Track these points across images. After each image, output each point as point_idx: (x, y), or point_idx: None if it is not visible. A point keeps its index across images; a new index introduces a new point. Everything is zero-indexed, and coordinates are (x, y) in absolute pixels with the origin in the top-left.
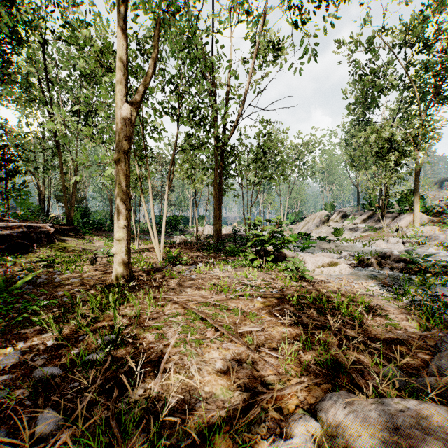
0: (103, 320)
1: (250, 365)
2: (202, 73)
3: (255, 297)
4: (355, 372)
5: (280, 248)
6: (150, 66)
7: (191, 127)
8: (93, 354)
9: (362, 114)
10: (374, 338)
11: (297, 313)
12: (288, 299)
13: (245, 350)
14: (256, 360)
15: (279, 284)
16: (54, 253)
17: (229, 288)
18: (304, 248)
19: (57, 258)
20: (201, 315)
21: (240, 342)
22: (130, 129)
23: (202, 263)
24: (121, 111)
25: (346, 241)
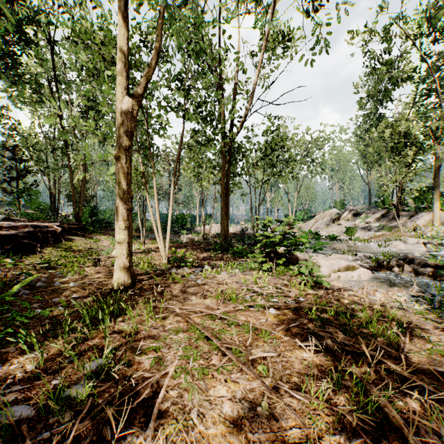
0: (96, 336)
1: (266, 410)
2: (209, 67)
3: (267, 309)
4: (412, 434)
5: (292, 251)
6: (153, 56)
7: (197, 123)
8: (75, 387)
9: (374, 109)
10: (418, 370)
11: (318, 332)
12: (304, 312)
13: (259, 386)
14: (273, 402)
15: (293, 292)
16: (60, 253)
17: (238, 297)
18: (316, 249)
19: (62, 259)
20: (206, 333)
21: (252, 374)
22: (131, 123)
23: (209, 265)
24: (122, 105)
25: (359, 241)
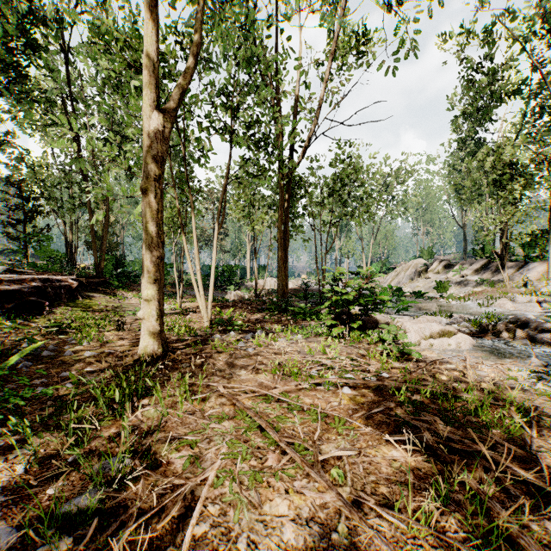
0: (113, 424)
1: (344, 536)
2: (263, 78)
3: (340, 388)
4: None
5: (369, 311)
6: (191, 60)
7: (248, 148)
8: (78, 499)
9: (471, 132)
10: None
11: (410, 420)
12: (389, 392)
13: (333, 500)
14: (355, 524)
15: (373, 365)
16: (75, 313)
17: (301, 371)
18: (400, 309)
19: (77, 321)
20: (260, 422)
21: (324, 482)
22: (163, 146)
23: (262, 330)
24: (150, 122)
25: (453, 299)
